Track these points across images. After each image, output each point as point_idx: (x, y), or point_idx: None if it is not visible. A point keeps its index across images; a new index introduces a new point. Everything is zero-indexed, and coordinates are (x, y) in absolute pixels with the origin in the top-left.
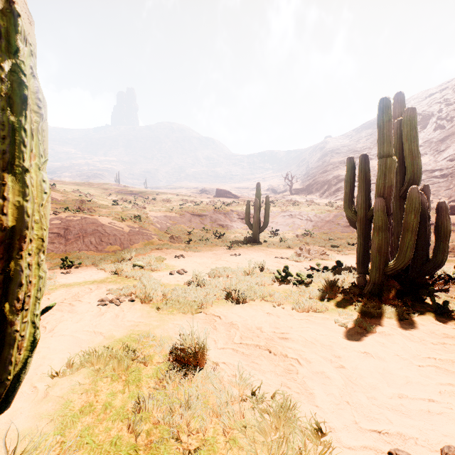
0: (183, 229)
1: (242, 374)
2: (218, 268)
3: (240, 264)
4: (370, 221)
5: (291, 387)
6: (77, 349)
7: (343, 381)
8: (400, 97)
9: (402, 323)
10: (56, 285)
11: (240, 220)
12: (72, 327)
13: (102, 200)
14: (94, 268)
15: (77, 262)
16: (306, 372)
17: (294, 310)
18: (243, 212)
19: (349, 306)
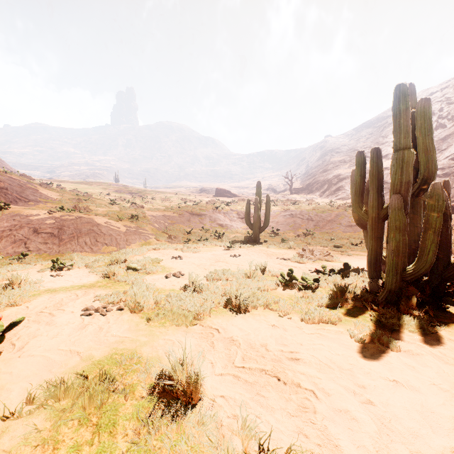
0: (181, 228)
1: (245, 418)
2: (217, 270)
3: (240, 265)
4: (382, 220)
5: (310, 436)
6: (45, 375)
7: (375, 425)
8: (411, 89)
9: (428, 339)
10: (40, 290)
11: (240, 219)
12: (45, 344)
13: (100, 200)
14: (86, 270)
15: (69, 264)
16: (325, 410)
17: (303, 321)
18: (243, 212)
19: (364, 317)
